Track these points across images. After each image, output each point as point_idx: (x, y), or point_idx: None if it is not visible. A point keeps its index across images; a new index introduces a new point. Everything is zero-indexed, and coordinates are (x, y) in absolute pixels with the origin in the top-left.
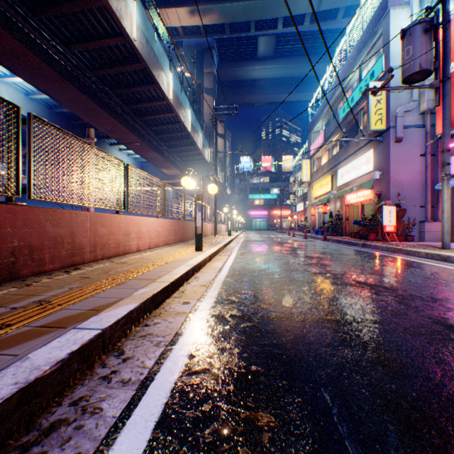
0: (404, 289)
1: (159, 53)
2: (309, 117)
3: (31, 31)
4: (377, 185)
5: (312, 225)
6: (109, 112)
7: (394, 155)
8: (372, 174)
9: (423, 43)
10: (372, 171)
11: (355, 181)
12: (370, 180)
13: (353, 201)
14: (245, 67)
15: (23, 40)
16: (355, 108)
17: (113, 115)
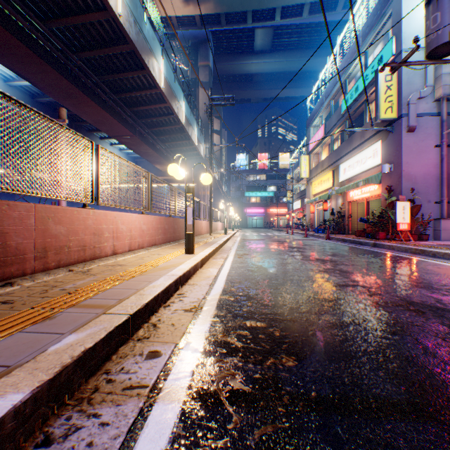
0: None
1: (150, 36)
2: (308, 111)
3: None
4: (385, 179)
5: (311, 223)
6: (95, 100)
7: (406, 146)
8: (378, 168)
9: None
10: (379, 164)
11: (359, 176)
12: (378, 174)
13: (357, 198)
14: (241, 60)
15: None
16: (359, 98)
17: (99, 103)
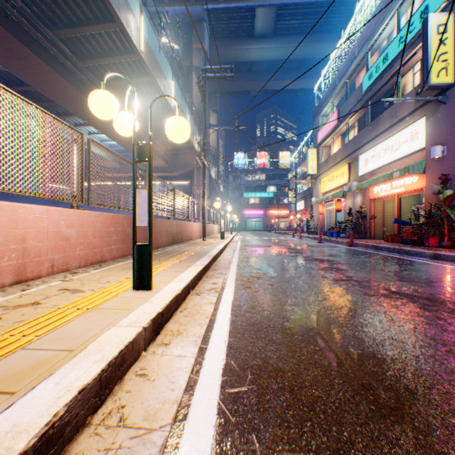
0: None
1: None
2: (315, 100)
3: None
4: (433, 167)
5: (320, 225)
6: (51, 63)
7: None
8: (417, 155)
9: None
10: (421, 149)
11: (387, 167)
12: (421, 161)
13: (385, 194)
14: (240, 45)
15: None
16: (390, 69)
17: (58, 69)
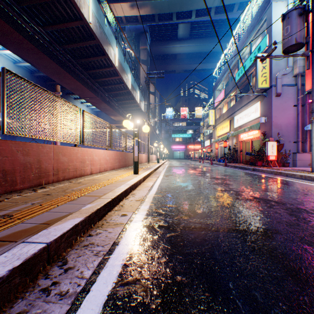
0: (291, 203)
1: (108, 33)
2: (214, 80)
3: (15, 16)
4: (262, 127)
5: (216, 155)
6: (73, 75)
7: (275, 106)
8: (258, 119)
9: (298, 23)
10: (259, 117)
11: (247, 124)
12: (258, 123)
13: (245, 139)
14: (169, 45)
15: (9, 22)
16: (246, 73)
17: (75, 77)
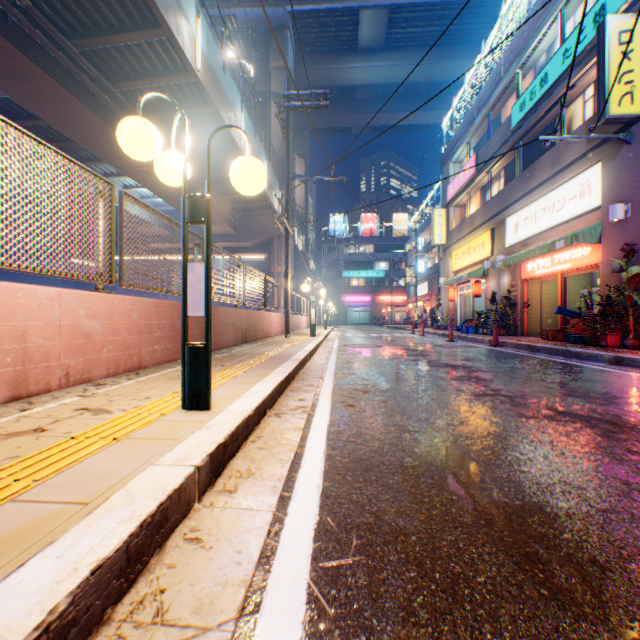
0: None
1: None
2: (444, 140)
3: None
4: (613, 234)
5: (450, 316)
6: (69, 87)
7: None
8: (589, 218)
9: None
10: (595, 208)
11: (546, 234)
12: (595, 225)
13: (544, 272)
14: (338, 63)
15: None
16: (550, 95)
17: (79, 95)
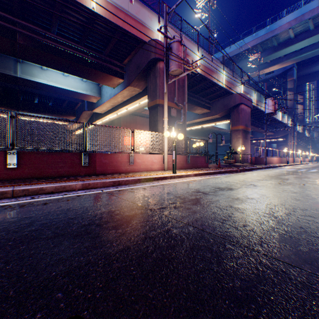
0: None
1: None
2: None
3: None
4: None
5: None
6: (251, 125)
7: None
8: None
9: None
10: None
11: None
12: None
13: None
14: (317, 65)
15: None
16: None
17: (252, 125)
